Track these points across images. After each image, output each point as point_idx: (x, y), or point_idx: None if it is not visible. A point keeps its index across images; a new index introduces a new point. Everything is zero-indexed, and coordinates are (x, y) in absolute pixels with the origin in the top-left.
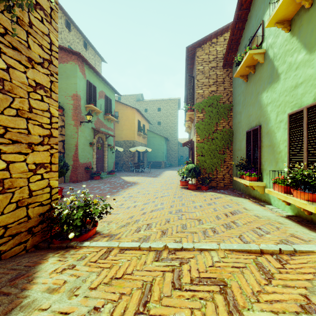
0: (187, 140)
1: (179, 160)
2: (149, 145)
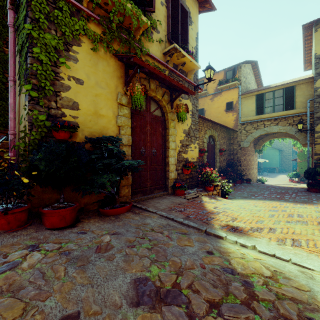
0: (295, 159)
1: (294, 166)
2: (264, 155)
